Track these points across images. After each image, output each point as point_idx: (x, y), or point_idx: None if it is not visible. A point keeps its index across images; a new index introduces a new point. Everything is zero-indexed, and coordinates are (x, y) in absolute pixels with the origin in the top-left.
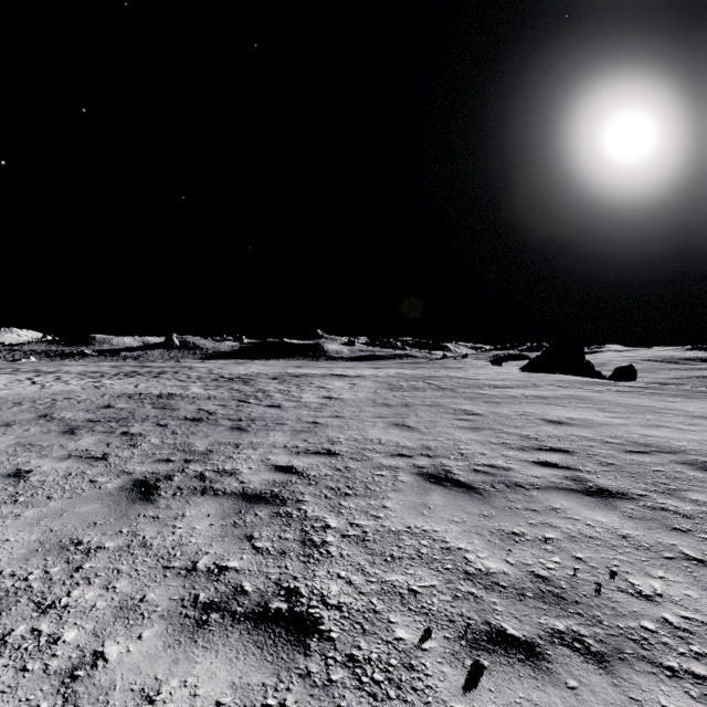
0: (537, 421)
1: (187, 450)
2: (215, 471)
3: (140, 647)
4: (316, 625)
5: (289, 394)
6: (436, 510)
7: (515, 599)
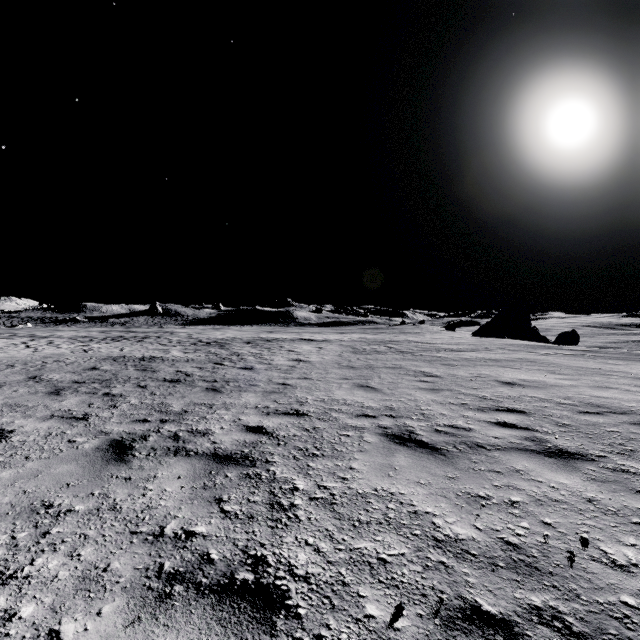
0: (492, 382)
1: (163, 410)
2: (189, 431)
3: (98, 626)
4: (283, 600)
5: (262, 357)
6: (402, 472)
7: (487, 569)
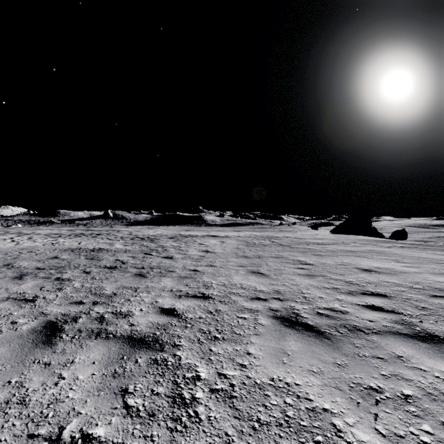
0: (354, 269)
1: (98, 293)
2: (114, 313)
3: None
4: None
5: (180, 249)
6: (294, 358)
7: None
